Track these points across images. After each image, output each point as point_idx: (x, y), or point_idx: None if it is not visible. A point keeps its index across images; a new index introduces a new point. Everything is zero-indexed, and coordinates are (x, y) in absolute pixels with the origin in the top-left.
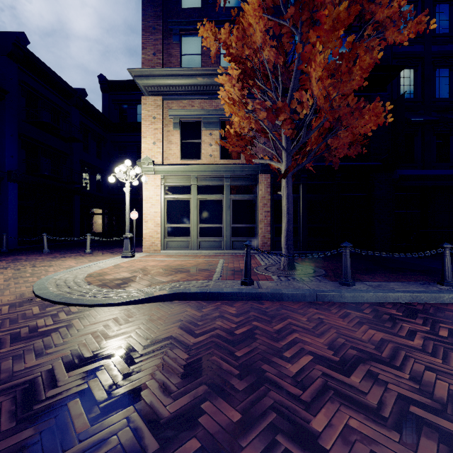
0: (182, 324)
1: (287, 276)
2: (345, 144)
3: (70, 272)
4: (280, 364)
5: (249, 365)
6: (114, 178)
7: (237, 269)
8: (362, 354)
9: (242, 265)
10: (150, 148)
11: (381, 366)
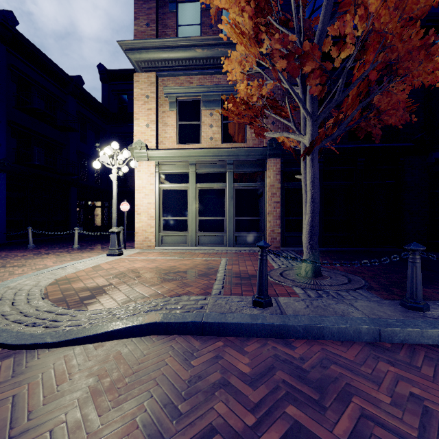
0: (148, 409)
1: (316, 288)
2: (399, 101)
3: (35, 277)
4: None
5: None
6: (99, 164)
7: (244, 274)
8: None
9: (250, 268)
10: (143, 131)
11: None
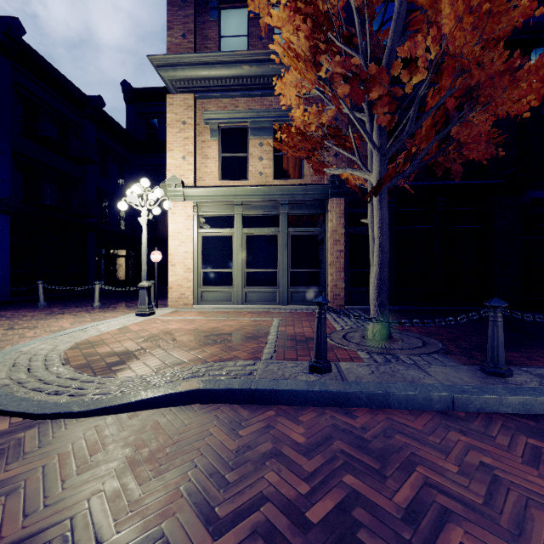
0: (192, 479)
1: (384, 352)
2: (481, 134)
3: (51, 340)
4: None
5: None
6: (126, 204)
7: (300, 337)
8: None
9: (307, 330)
10: (178, 164)
11: None
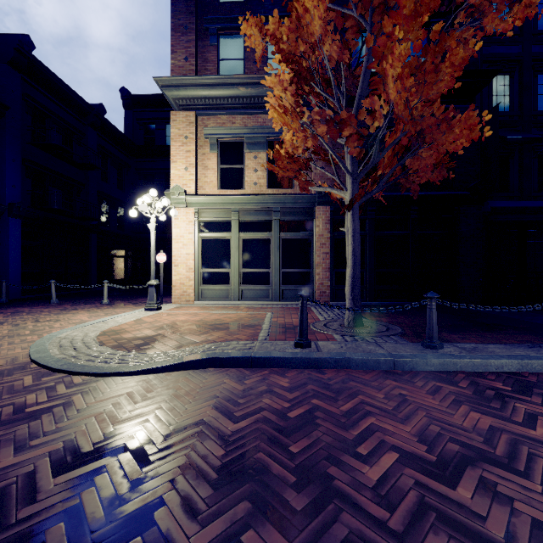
0: (217, 402)
1: (354, 335)
2: (428, 165)
3: (80, 329)
4: (354, 467)
5: (310, 467)
6: (136, 212)
7: (289, 325)
8: (468, 450)
9: (295, 320)
10: (181, 175)
11: (498, 470)
